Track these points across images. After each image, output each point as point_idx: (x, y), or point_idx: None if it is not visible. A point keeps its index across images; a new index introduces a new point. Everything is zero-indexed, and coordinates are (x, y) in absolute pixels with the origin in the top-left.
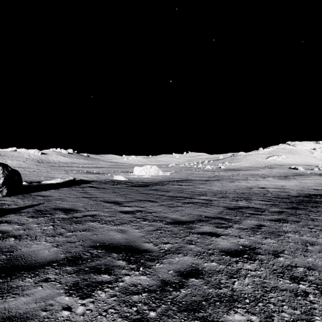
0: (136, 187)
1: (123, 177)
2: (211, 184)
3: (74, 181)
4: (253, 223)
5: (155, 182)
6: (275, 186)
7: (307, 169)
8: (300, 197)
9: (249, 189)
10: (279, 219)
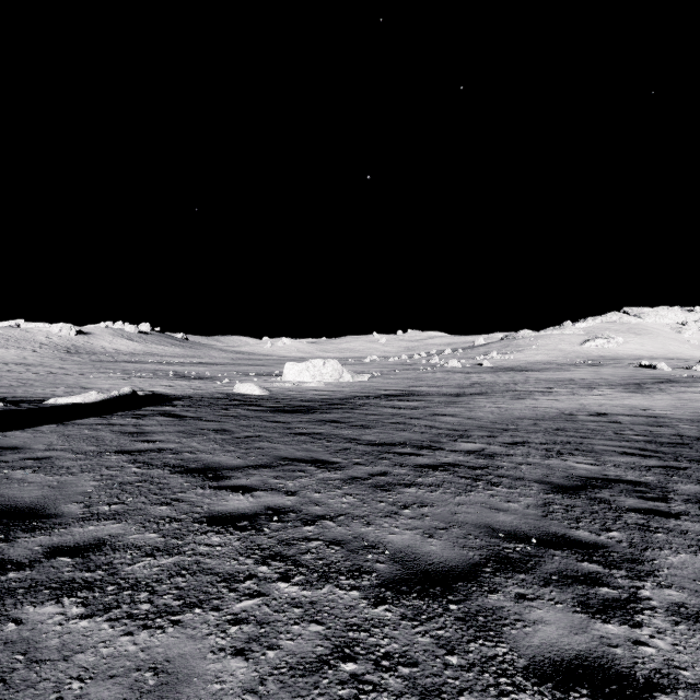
0: (285, 414)
1: (256, 388)
2: (469, 404)
3: (133, 397)
4: (698, 570)
5: (333, 401)
6: (628, 410)
7: (678, 368)
8: None
9: (570, 418)
10: None
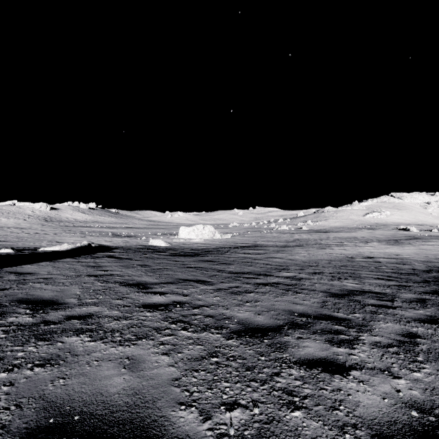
0: (180, 257)
1: (162, 242)
2: (291, 252)
3: (89, 247)
4: (394, 330)
5: (209, 249)
6: (387, 255)
7: (423, 231)
8: (433, 272)
9: (351, 259)
10: (432, 317)
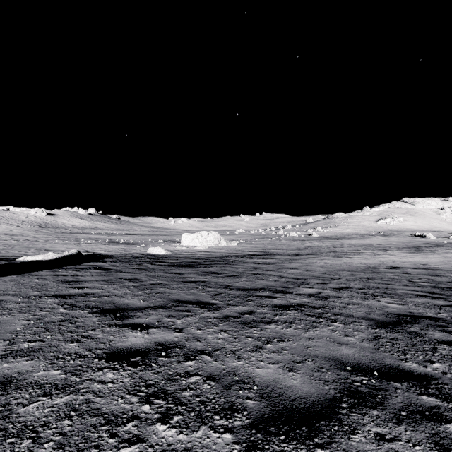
0: (180, 267)
1: (162, 250)
2: (306, 261)
3: (78, 256)
4: None
5: (214, 258)
6: (413, 265)
7: (440, 237)
8: None
9: (375, 270)
10: None
